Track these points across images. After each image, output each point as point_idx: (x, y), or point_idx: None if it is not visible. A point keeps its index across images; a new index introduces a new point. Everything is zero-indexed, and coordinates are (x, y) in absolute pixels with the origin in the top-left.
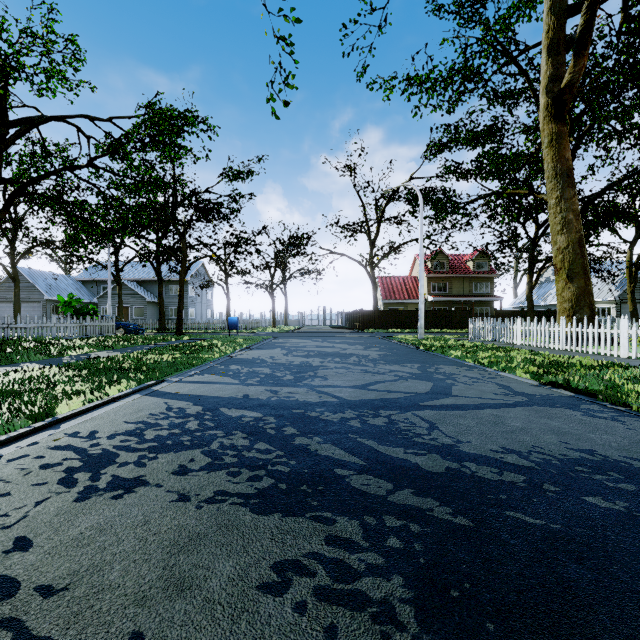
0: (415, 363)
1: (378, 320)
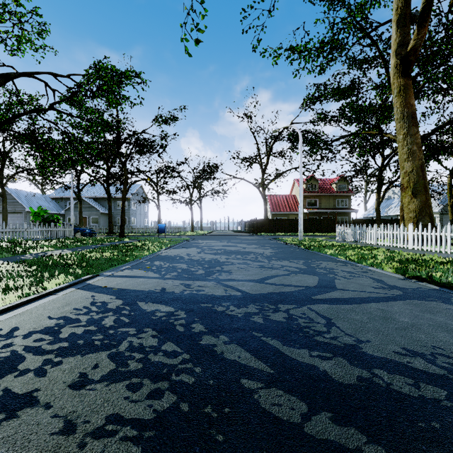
0: (300, 259)
1: (268, 226)
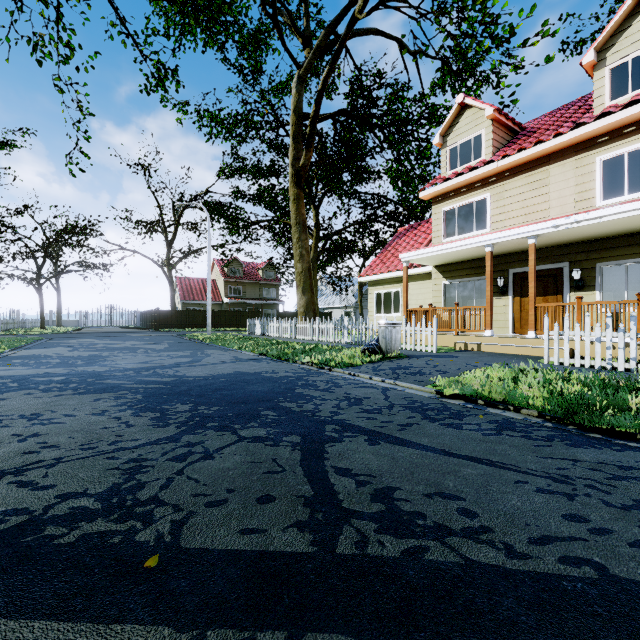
0: (191, 350)
1: (175, 320)
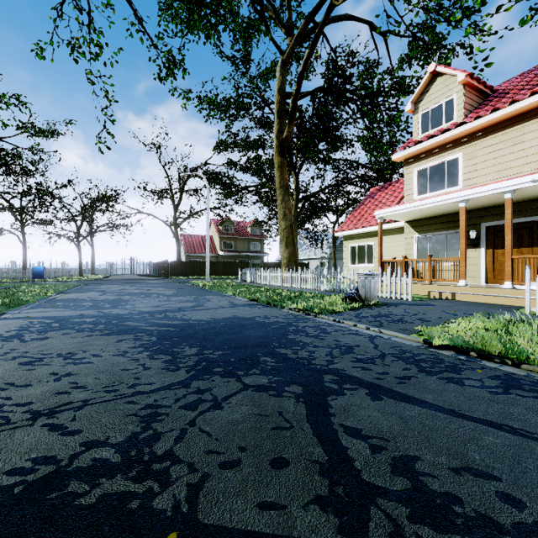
0: (194, 295)
1: (181, 269)
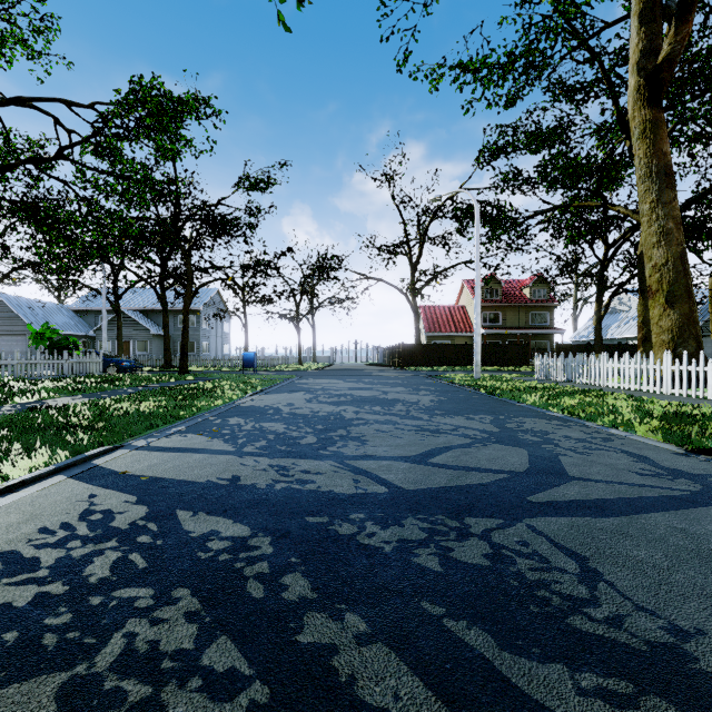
0: (484, 414)
1: (421, 356)
